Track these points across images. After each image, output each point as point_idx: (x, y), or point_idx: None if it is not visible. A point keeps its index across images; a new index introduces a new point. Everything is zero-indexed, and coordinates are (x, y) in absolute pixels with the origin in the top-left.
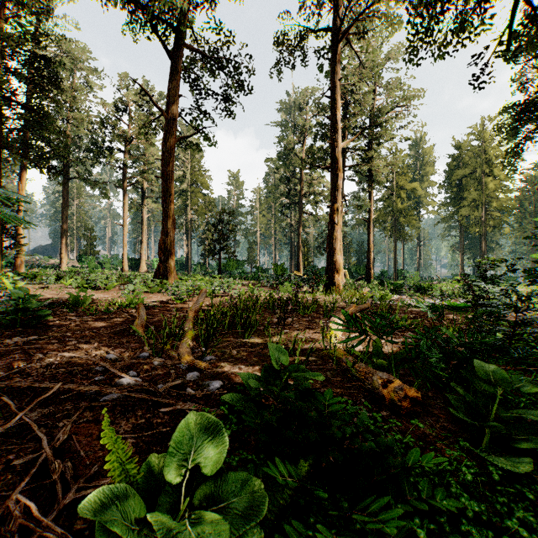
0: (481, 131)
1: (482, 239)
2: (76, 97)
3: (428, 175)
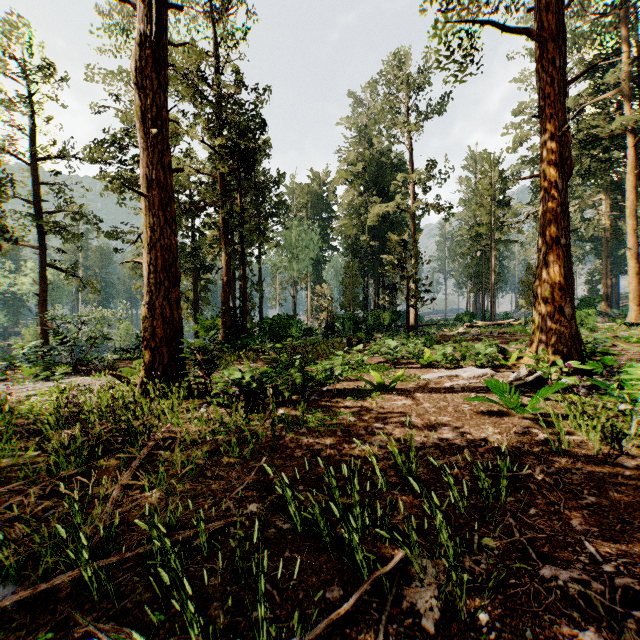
0: None
1: None
2: None
3: None
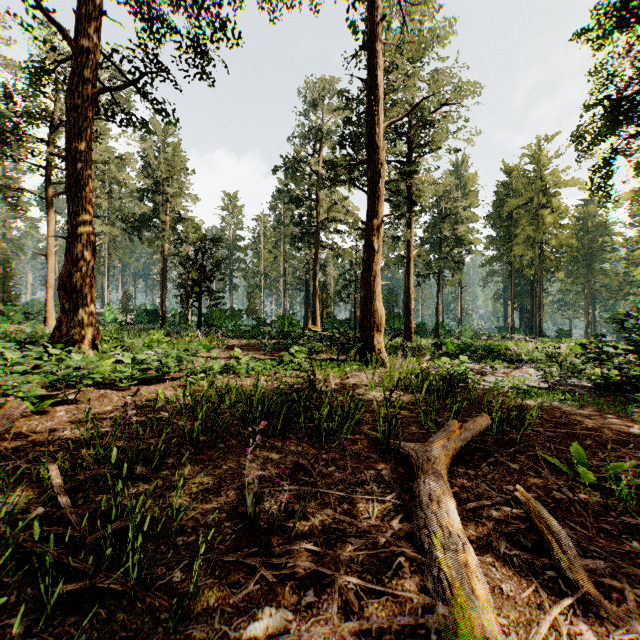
0: (536, 153)
1: (538, 285)
2: None
3: (471, 206)
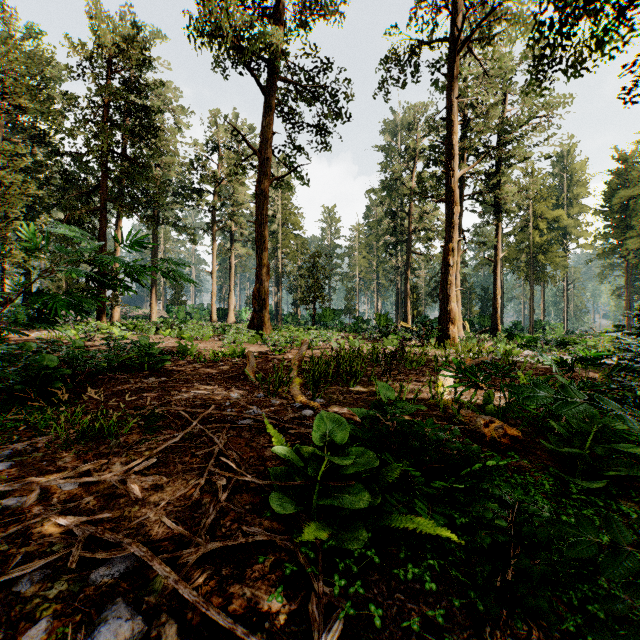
0: None
1: None
2: (166, 141)
3: (578, 198)
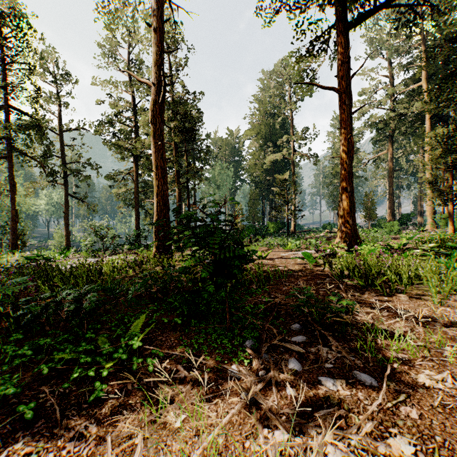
0: None
1: None
2: None
3: None
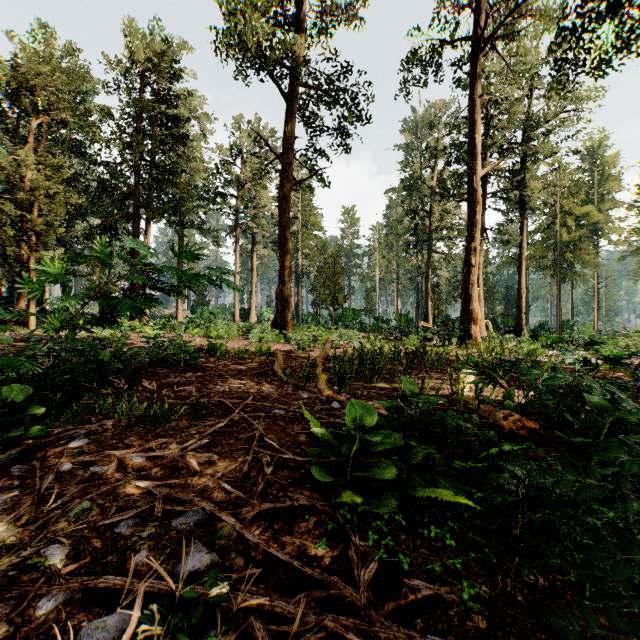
0: None
1: None
2: (192, 147)
3: (610, 193)
